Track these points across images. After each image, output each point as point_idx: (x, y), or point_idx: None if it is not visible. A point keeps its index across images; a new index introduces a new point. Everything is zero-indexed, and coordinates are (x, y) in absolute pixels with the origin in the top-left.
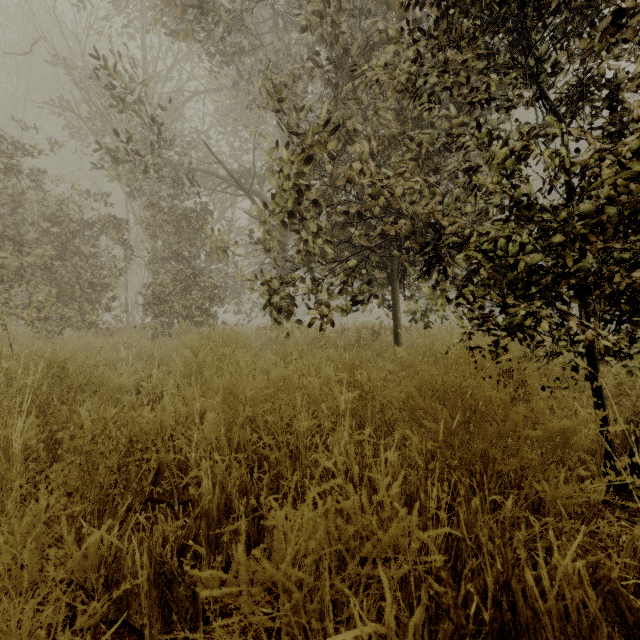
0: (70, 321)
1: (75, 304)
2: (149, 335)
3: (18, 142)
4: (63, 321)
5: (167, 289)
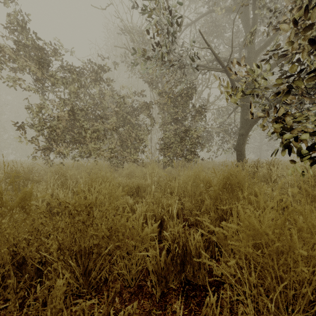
0: (126, 158)
1: (128, 149)
2: (161, 166)
3: (105, 69)
4: (123, 158)
5: (171, 139)
